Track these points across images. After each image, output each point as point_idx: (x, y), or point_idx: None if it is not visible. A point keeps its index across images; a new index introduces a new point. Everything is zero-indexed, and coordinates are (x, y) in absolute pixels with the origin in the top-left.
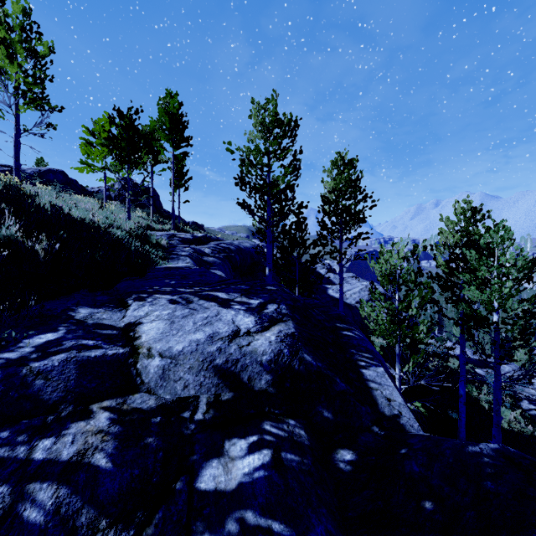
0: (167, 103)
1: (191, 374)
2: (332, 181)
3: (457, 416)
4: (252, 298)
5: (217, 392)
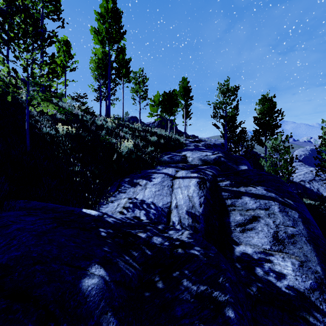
0: (183, 83)
1: (197, 161)
2: (259, 109)
3: None
4: (212, 151)
5: (202, 163)
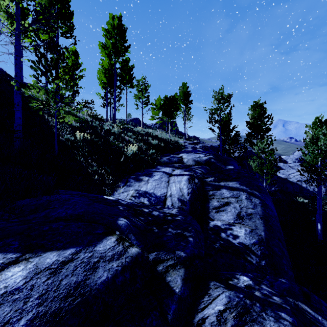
0: (182, 88)
1: (191, 161)
2: (252, 114)
3: (314, 219)
4: (205, 153)
5: (195, 164)
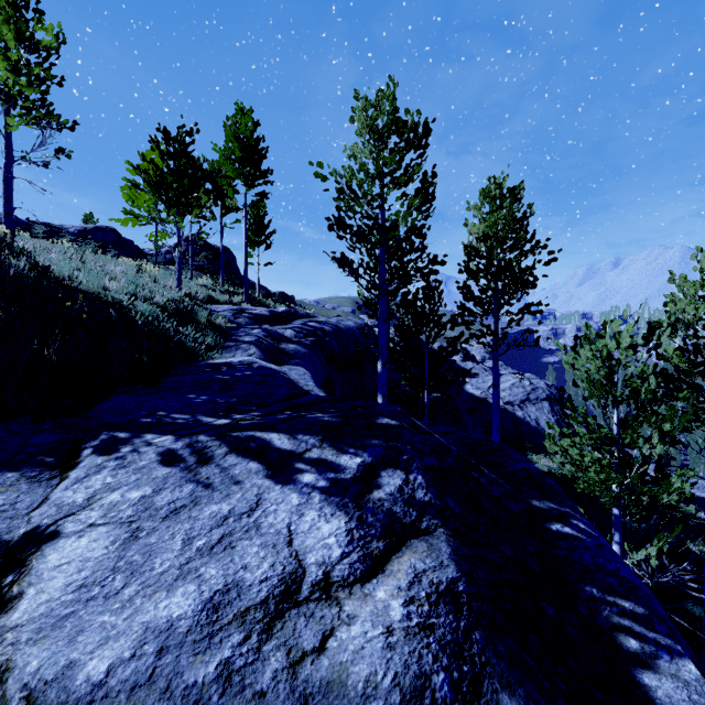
0: (238, 123)
1: None
2: (481, 223)
3: (703, 613)
4: (345, 451)
5: None
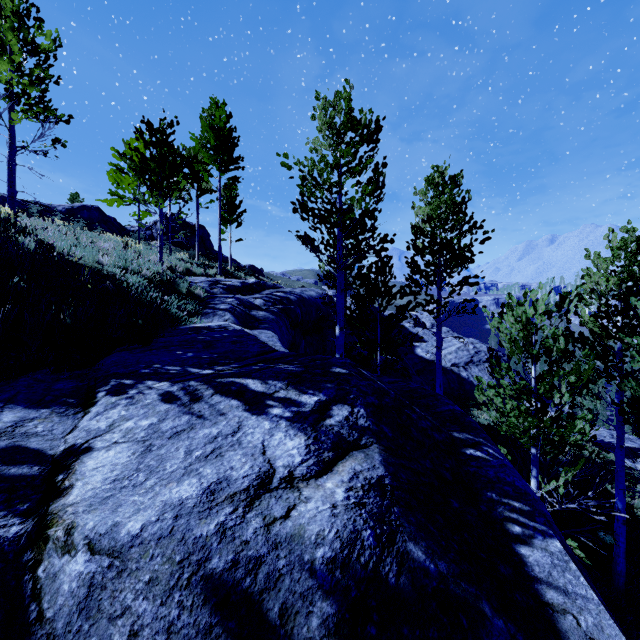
0: (213, 115)
1: (150, 600)
2: (426, 206)
3: (613, 541)
4: (305, 392)
5: None
